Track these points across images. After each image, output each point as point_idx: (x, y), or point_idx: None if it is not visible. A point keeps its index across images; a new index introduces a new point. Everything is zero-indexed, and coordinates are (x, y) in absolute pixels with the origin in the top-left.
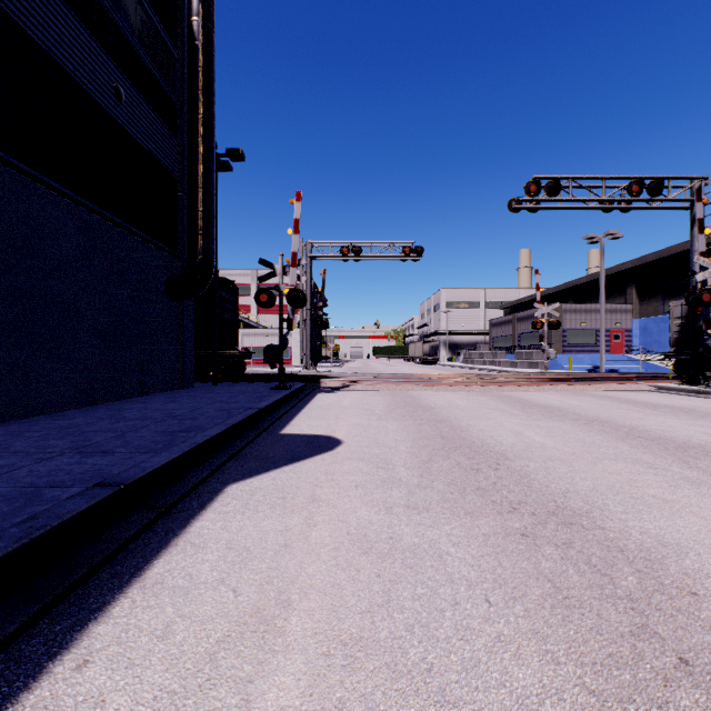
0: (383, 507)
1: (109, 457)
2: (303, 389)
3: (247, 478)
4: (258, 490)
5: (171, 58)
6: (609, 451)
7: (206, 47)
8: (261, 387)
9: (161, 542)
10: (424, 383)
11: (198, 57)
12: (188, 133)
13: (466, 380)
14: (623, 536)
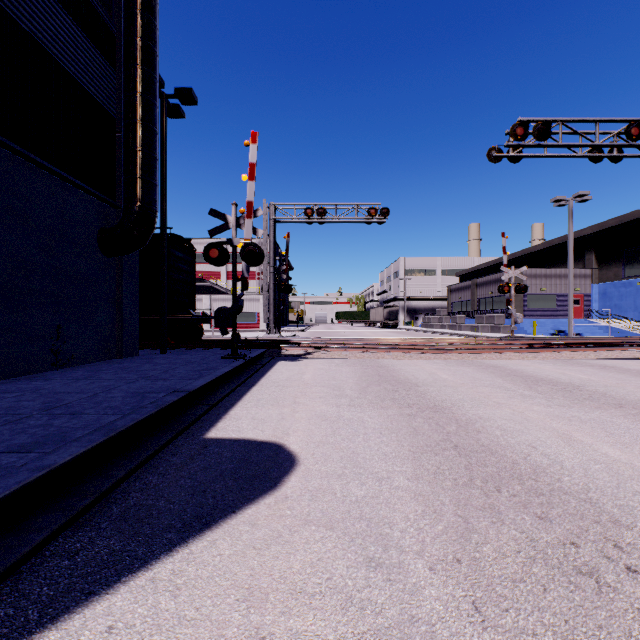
0: None
1: None
2: (262, 357)
3: (43, 626)
4: None
5: None
6: None
7: None
8: (213, 355)
9: None
10: (395, 350)
11: None
12: (124, 60)
13: (437, 346)
14: None
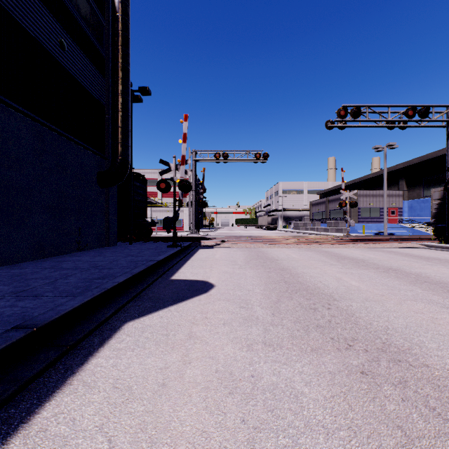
0: (245, 343)
1: (37, 300)
2: (189, 246)
3: (141, 316)
4: (148, 327)
5: (101, 25)
6: (408, 293)
7: (123, 17)
8: (161, 245)
9: (58, 381)
10: (270, 243)
11: (118, 23)
12: (111, 75)
13: (297, 240)
14: (447, 374)
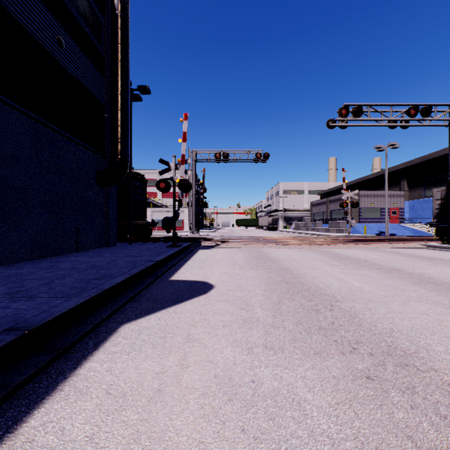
0: (245, 346)
1: (31, 301)
2: (189, 247)
3: (138, 318)
4: (145, 330)
5: (100, 23)
6: (412, 294)
7: (123, 15)
8: (161, 245)
9: (49, 387)
10: (270, 243)
11: (117, 21)
12: (110, 73)
13: (297, 241)
14: None
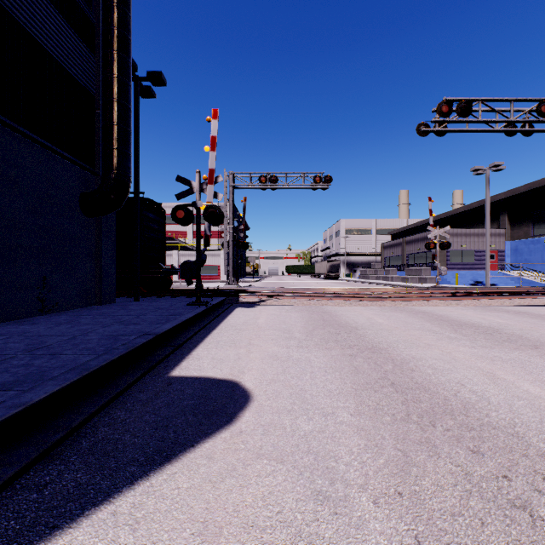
0: None
1: None
2: (222, 304)
3: None
4: None
5: None
6: None
7: None
8: (180, 302)
9: None
10: (337, 298)
11: None
12: (102, 46)
13: (373, 294)
14: None
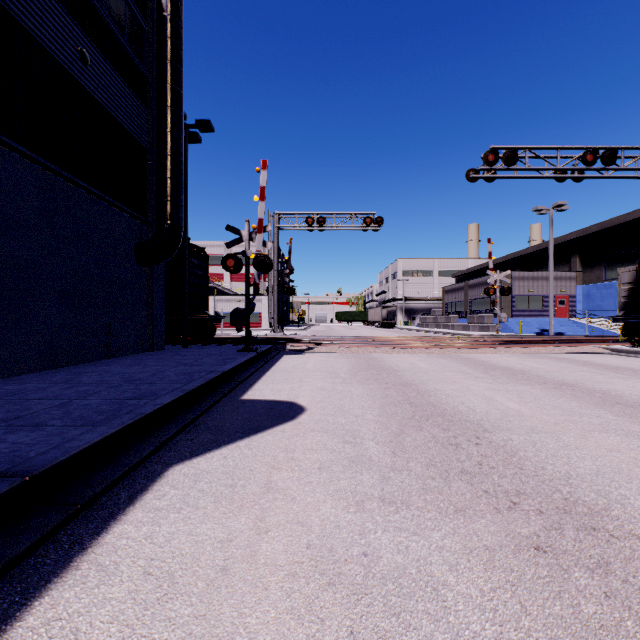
0: (353, 500)
1: (36, 432)
2: (270, 351)
3: (194, 456)
4: (204, 474)
5: (141, 30)
6: (593, 421)
7: (174, 18)
8: (229, 349)
9: (58, 563)
10: (386, 346)
11: (166, 27)
12: (156, 102)
13: (424, 342)
14: None
